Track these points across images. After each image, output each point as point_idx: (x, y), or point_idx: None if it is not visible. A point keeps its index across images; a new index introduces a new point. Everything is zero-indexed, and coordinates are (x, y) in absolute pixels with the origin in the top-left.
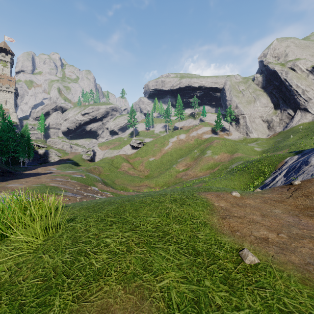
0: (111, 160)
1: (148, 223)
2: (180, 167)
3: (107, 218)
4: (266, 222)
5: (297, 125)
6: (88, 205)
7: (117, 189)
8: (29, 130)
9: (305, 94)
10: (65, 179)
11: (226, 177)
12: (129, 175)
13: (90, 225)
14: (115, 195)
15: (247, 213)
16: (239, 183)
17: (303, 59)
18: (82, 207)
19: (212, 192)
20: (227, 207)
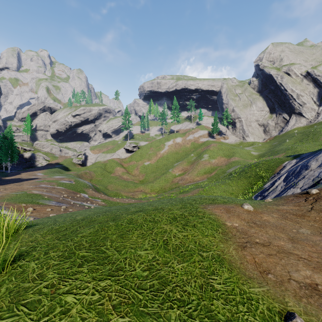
0: (104, 164)
1: (138, 262)
2: (177, 171)
3: (78, 251)
4: (300, 251)
5: (292, 129)
6: (61, 224)
7: (110, 195)
8: (12, 132)
9: (300, 98)
10: (51, 185)
11: (224, 182)
12: (123, 180)
13: (49, 266)
14: (107, 202)
15: (270, 237)
16: (237, 188)
17: (297, 64)
18: (52, 228)
19: (219, 205)
20: (244, 227)
